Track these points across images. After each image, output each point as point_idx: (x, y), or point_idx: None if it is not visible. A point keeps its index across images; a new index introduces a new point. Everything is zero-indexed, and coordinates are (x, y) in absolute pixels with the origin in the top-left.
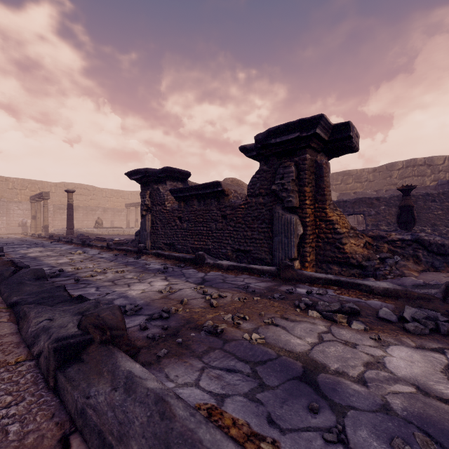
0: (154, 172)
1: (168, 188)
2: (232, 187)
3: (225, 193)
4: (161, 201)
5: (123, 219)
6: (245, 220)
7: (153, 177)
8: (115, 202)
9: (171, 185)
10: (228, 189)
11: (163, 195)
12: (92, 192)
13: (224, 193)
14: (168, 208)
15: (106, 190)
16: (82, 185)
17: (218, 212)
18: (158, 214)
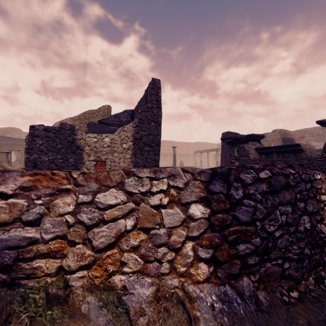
0: (241, 137)
1: (249, 146)
2: (307, 146)
3: (302, 150)
4: (246, 154)
5: (190, 160)
6: (321, 168)
7: (240, 140)
8: (185, 150)
9: (251, 144)
10: (304, 147)
11: (247, 150)
12: (173, 145)
13: (302, 150)
14: (251, 158)
15: (180, 143)
16: (168, 141)
17: (295, 162)
18: (243, 162)
